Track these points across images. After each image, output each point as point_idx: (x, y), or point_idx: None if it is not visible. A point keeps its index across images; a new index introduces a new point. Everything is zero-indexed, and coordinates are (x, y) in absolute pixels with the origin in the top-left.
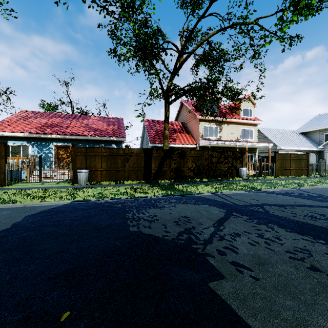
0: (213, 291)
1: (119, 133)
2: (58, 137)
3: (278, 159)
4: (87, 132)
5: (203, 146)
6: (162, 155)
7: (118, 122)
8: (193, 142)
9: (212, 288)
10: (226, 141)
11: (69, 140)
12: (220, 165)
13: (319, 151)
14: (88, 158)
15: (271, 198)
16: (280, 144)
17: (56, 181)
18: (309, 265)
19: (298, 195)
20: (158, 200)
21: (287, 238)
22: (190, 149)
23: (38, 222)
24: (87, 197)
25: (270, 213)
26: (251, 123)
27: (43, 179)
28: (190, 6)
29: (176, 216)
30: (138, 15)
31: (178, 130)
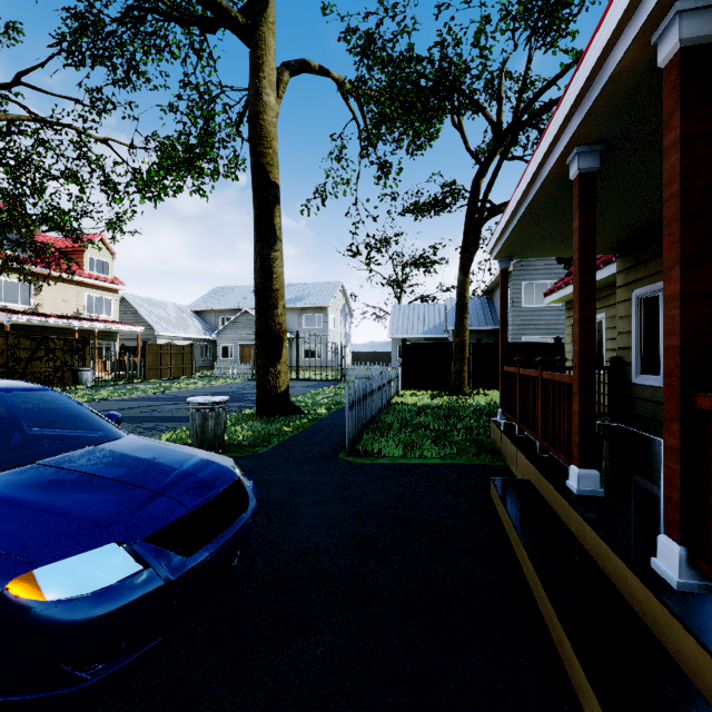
0: None
1: None
2: None
3: (149, 353)
4: None
5: None
6: None
7: None
8: None
9: None
10: (51, 318)
11: None
12: (36, 365)
13: (216, 341)
14: None
15: (116, 405)
16: (160, 327)
17: None
18: None
19: (152, 399)
20: None
21: None
22: None
23: None
24: None
25: None
26: (107, 286)
27: None
28: None
29: None
30: None
31: None
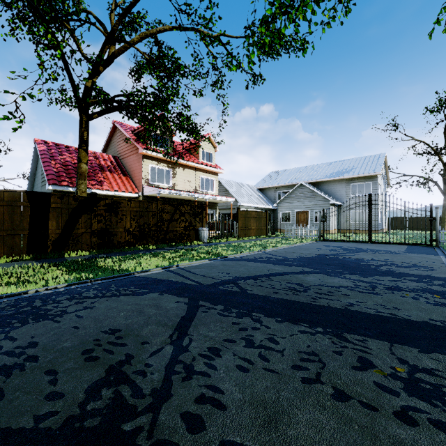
0: None
1: None
2: None
3: (240, 217)
4: None
5: (149, 196)
6: (72, 206)
7: None
8: (133, 188)
9: None
10: (182, 191)
11: None
12: (174, 225)
13: (273, 210)
14: None
15: (242, 268)
16: (241, 199)
17: None
18: (332, 388)
19: (267, 260)
20: (53, 296)
21: (283, 336)
22: (128, 199)
23: None
24: None
25: (249, 293)
26: (212, 170)
27: None
28: None
29: (91, 332)
30: None
31: (107, 167)
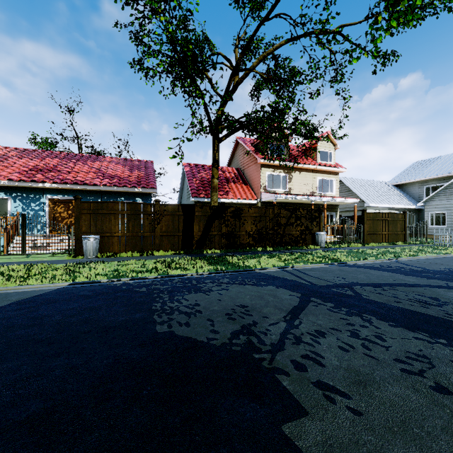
0: (291, 441)
1: (146, 182)
2: (54, 187)
3: (366, 220)
4: (100, 180)
5: (266, 201)
6: (208, 214)
7: (146, 167)
8: (253, 196)
9: (289, 435)
10: (297, 195)
11: (72, 192)
12: (289, 229)
13: (418, 210)
14: (100, 217)
15: (361, 275)
16: (369, 199)
17: (49, 252)
18: (433, 382)
19: (397, 270)
20: (202, 279)
21: (393, 337)
22: (248, 206)
23: (8, 320)
24: (95, 276)
25: (364, 298)
26: (331, 170)
27: (28, 249)
28: (248, 3)
29: (229, 304)
30: (174, 9)
31: (231, 179)
